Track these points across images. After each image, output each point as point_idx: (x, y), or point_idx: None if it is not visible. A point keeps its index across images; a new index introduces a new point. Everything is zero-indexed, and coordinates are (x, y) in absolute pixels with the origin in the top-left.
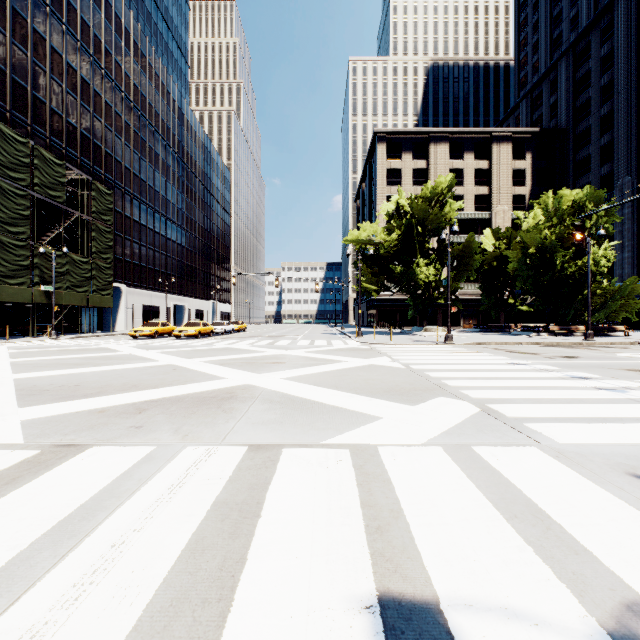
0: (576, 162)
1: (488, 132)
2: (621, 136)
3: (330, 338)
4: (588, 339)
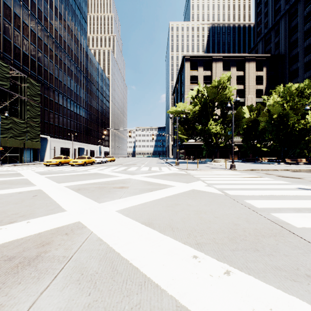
0: (290, 72)
1: (243, 56)
2: None
3: (160, 166)
4: None
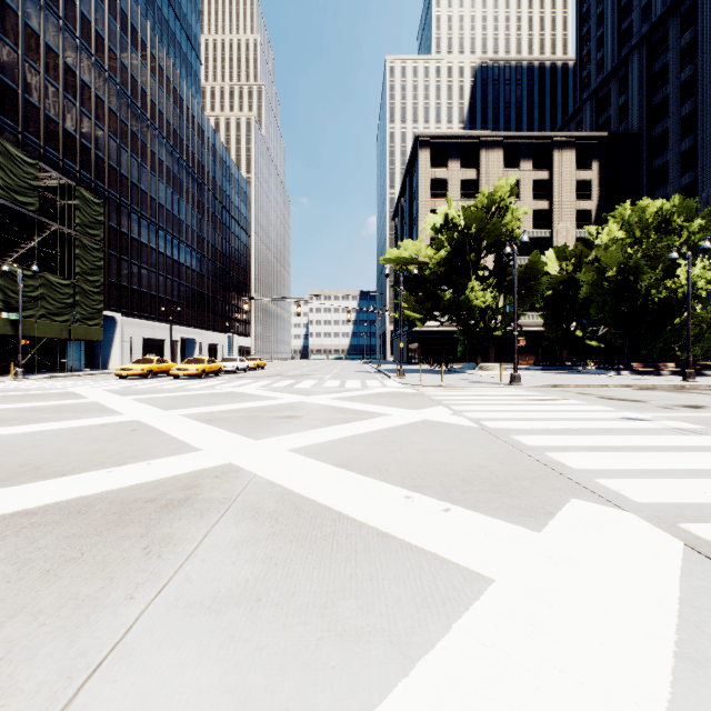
0: (651, 172)
1: (548, 136)
2: (706, 139)
3: (365, 378)
4: (688, 380)
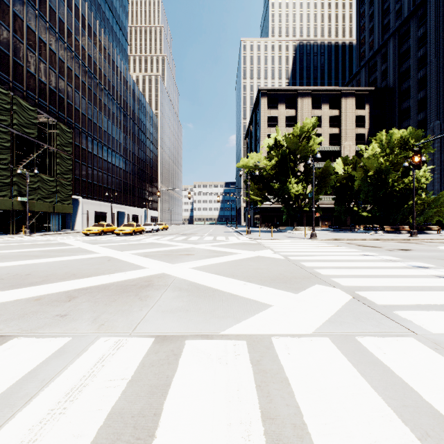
0: (400, 111)
1: (339, 90)
2: (432, 92)
3: (227, 235)
4: (413, 236)
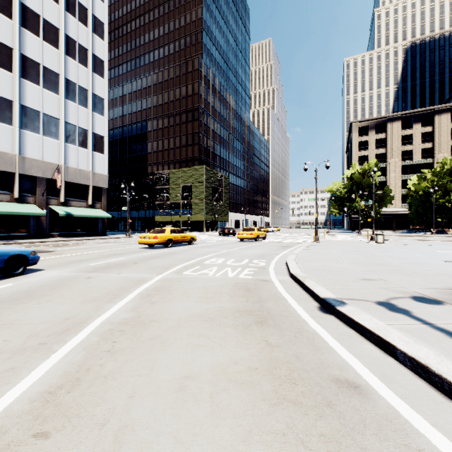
0: None
1: (431, 109)
2: None
3: None
4: (432, 234)
